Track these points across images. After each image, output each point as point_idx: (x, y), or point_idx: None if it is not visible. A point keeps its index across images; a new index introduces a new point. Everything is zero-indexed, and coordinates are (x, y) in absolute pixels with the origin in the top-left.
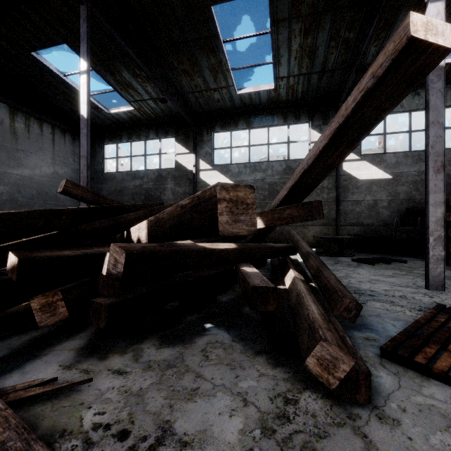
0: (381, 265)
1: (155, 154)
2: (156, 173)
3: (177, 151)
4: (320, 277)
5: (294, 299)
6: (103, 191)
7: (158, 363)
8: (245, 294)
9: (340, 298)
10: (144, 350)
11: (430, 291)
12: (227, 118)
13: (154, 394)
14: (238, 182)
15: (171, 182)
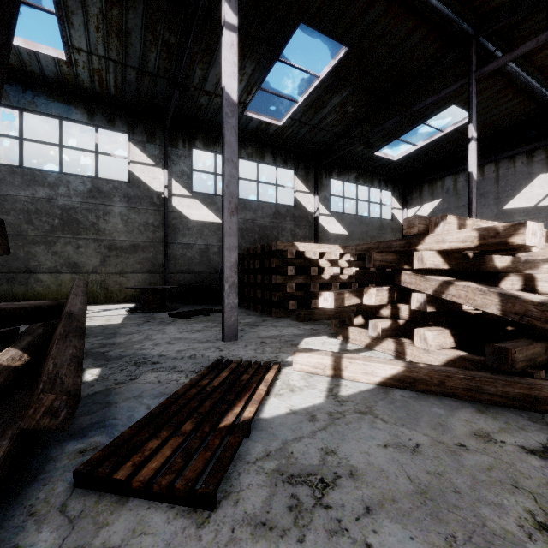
0: (199, 318)
1: None
2: None
3: None
4: (48, 356)
5: None
6: None
7: None
8: None
9: (35, 396)
10: None
11: (225, 343)
12: None
13: None
14: None
15: None
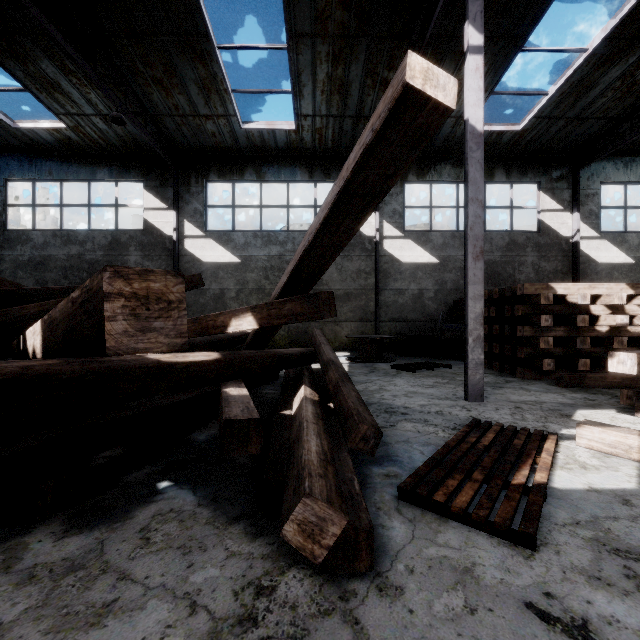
0: (423, 372)
1: (107, 206)
2: (109, 236)
3: (147, 205)
4: (339, 395)
5: (295, 431)
6: (6, 261)
7: (52, 566)
8: (220, 432)
9: (355, 424)
10: (28, 547)
11: (469, 403)
12: (229, 163)
13: (26, 629)
14: (245, 258)
15: (136, 252)
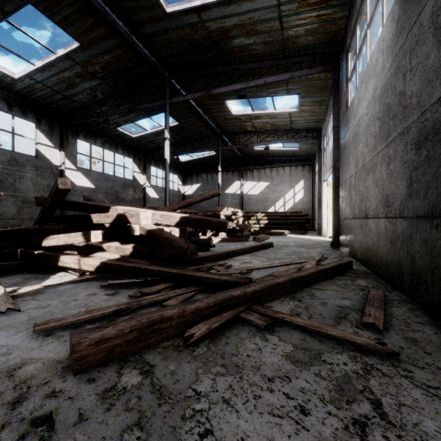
0: None
1: None
2: None
3: None
4: None
5: None
6: None
7: None
8: None
9: None
10: None
11: None
12: None
13: None
14: None
15: None
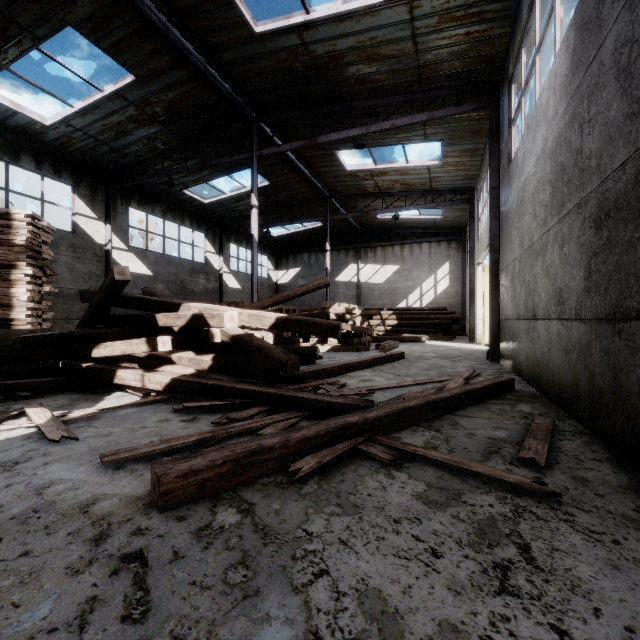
0: None
1: None
2: None
3: None
4: None
5: None
6: None
7: None
8: None
9: None
10: None
11: None
12: None
13: None
14: None
15: None
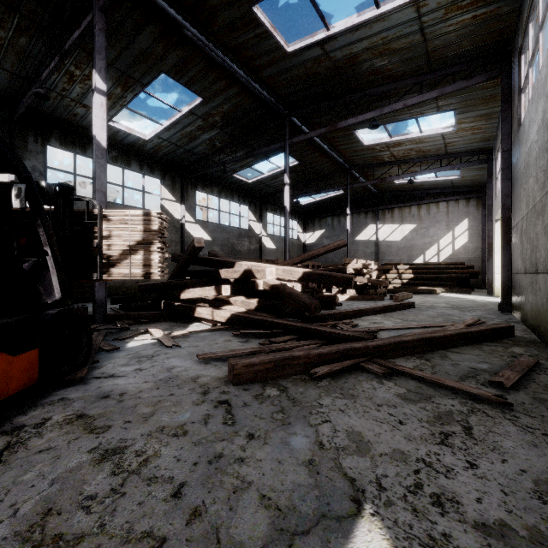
0: None
1: None
2: None
3: None
4: None
5: None
6: None
7: None
8: None
9: None
10: None
11: None
12: (71, 135)
13: None
14: None
15: None
